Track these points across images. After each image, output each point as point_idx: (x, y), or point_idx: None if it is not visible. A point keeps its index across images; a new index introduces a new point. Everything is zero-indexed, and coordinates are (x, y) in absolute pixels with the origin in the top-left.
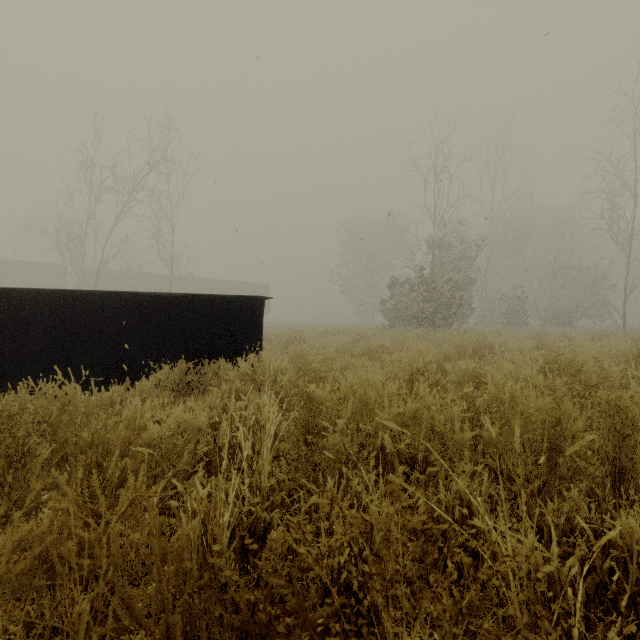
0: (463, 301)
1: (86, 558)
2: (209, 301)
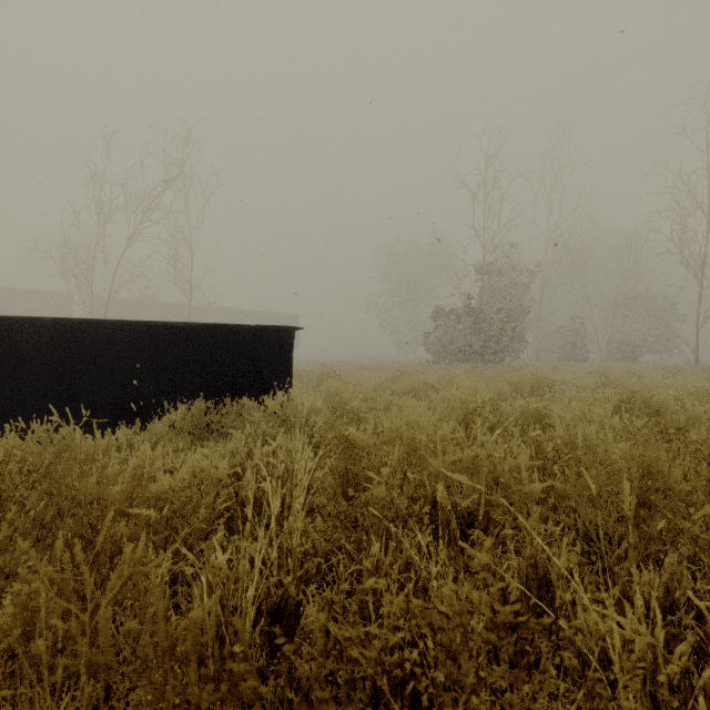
0: (516, 333)
1: (59, 664)
2: (231, 332)
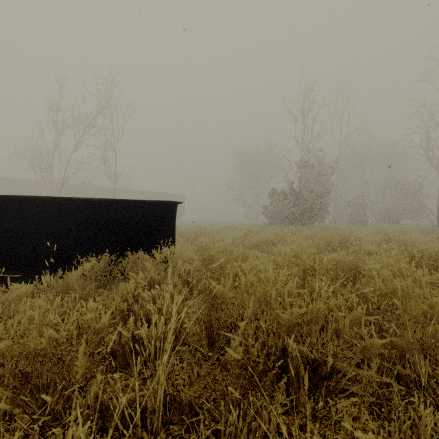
0: (321, 206)
1: None
2: (132, 205)
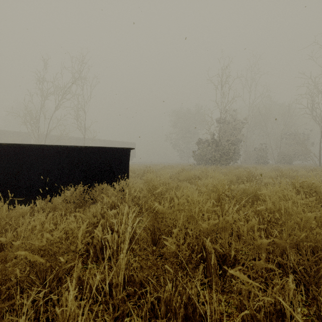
0: (235, 151)
1: None
2: (99, 150)
